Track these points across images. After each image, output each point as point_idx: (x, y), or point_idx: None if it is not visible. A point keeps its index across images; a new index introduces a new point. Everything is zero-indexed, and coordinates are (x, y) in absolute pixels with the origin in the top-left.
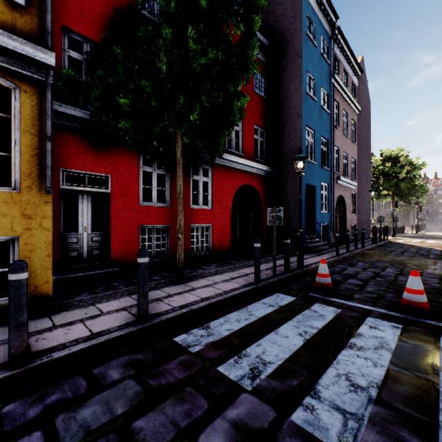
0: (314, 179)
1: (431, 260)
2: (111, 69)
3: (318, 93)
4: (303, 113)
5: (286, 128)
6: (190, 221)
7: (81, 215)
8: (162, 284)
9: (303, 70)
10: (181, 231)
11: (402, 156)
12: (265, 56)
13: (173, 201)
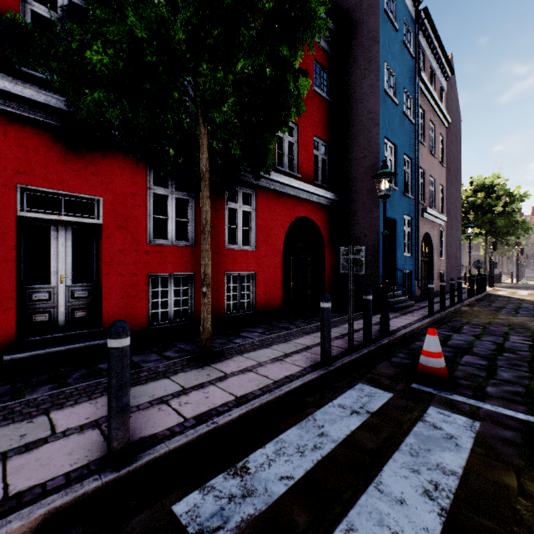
0: (395, 211)
1: None
2: (102, 36)
3: (399, 94)
4: (381, 119)
5: (357, 141)
6: (225, 267)
7: (54, 257)
8: (176, 367)
9: (381, 61)
10: (208, 282)
11: (499, 185)
12: (328, 44)
13: (200, 238)
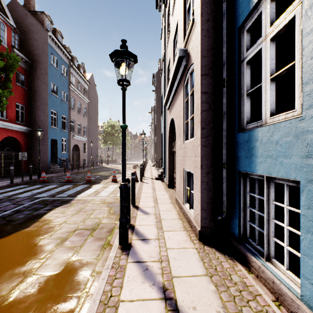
0: (57, 136)
1: (102, 172)
2: None
3: (59, 93)
4: (49, 103)
5: (39, 108)
6: None
7: None
8: None
9: (49, 82)
10: None
11: (117, 125)
12: (25, 64)
13: None
